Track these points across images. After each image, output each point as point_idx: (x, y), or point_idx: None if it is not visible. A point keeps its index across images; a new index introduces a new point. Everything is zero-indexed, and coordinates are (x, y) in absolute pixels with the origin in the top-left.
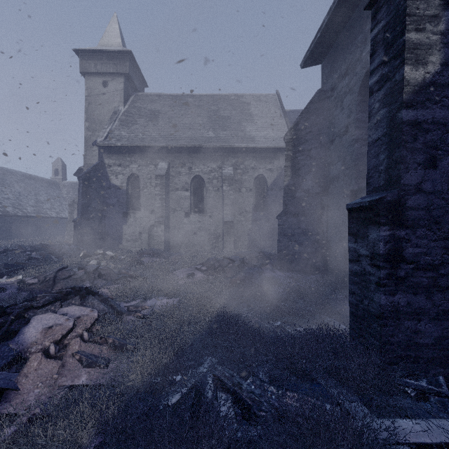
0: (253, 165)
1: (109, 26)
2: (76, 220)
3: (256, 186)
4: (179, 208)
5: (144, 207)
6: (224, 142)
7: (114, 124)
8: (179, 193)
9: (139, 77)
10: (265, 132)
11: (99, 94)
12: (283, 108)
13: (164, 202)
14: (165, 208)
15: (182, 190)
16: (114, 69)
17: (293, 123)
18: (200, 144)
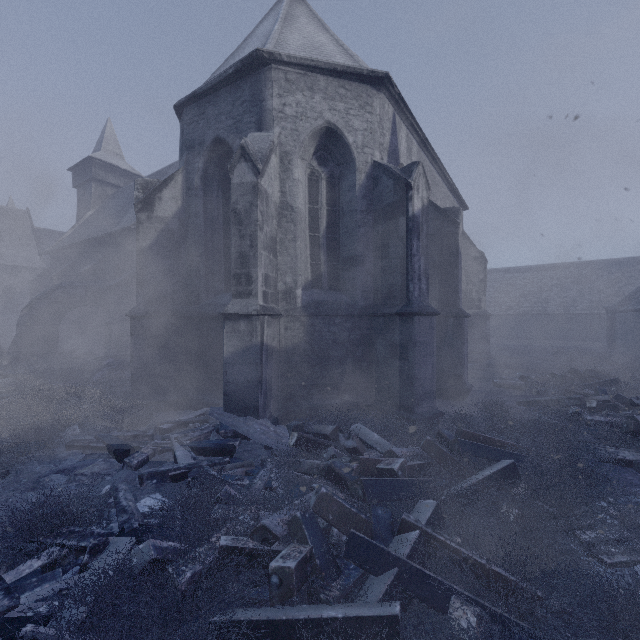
0: (3, 277)
1: None
2: None
3: (6, 293)
4: None
5: None
6: None
7: None
8: None
9: None
10: (15, 251)
11: None
12: (34, 230)
13: None
14: None
15: None
16: None
17: (35, 278)
18: None
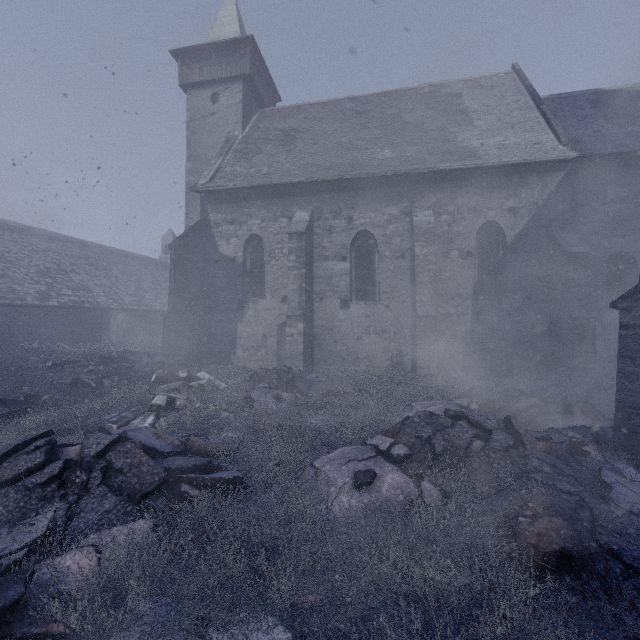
0: (475, 203)
1: (222, 9)
2: (164, 315)
3: (480, 246)
4: (331, 292)
5: (271, 291)
6: (414, 164)
7: (226, 157)
8: (331, 265)
9: (268, 84)
10: (498, 138)
11: (207, 115)
12: (532, 90)
13: (303, 281)
14: (305, 292)
15: (335, 259)
16: (227, 71)
17: None
18: (369, 171)
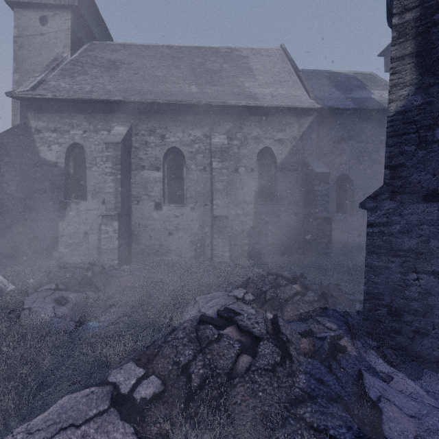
0: (256, 133)
1: None
2: None
3: (259, 165)
4: (146, 196)
5: (93, 194)
6: (213, 99)
7: (52, 73)
8: (147, 173)
9: (99, 23)
10: (272, 89)
11: (35, 34)
12: (292, 62)
13: (119, 185)
14: (120, 195)
15: (150, 169)
16: None
17: None
18: (178, 99)
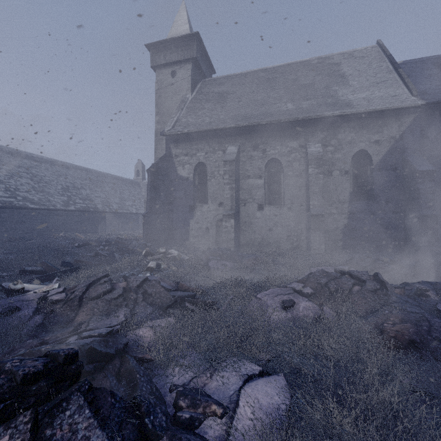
0: (350, 138)
1: (177, 15)
2: (144, 214)
3: (354, 167)
4: (251, 199)
5: (212, 199)
6: (308, 113)
7: (182, 112)
8: (251, 181)
9: (207, 63)
10: (367, 93)
11: (168, 85)
12: (391, 58)
13: (234, 192)
14: (234, 199)
15: (254, 178)
16: (181, 56)
17: None
18: (277, 118)
